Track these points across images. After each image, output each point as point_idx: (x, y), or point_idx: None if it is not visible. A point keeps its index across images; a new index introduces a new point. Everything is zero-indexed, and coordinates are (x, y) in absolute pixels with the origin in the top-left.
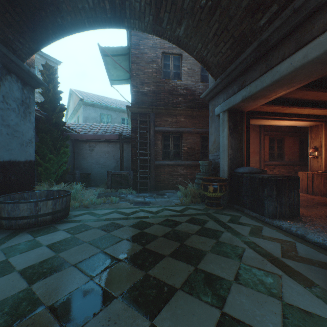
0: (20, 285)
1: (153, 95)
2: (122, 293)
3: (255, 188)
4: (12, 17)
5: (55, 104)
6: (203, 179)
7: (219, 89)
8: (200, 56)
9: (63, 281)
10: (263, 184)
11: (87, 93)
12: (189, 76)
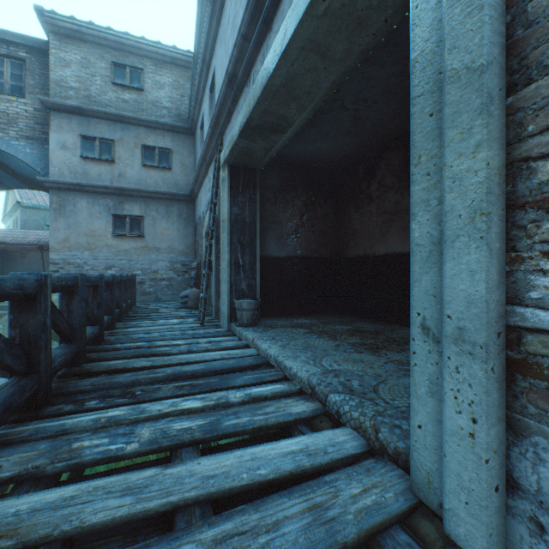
0: None
1: None
2: None
3: None
4: None
5: None
6: None
7: None
8: None
9: None
10: None
11: None
12: None
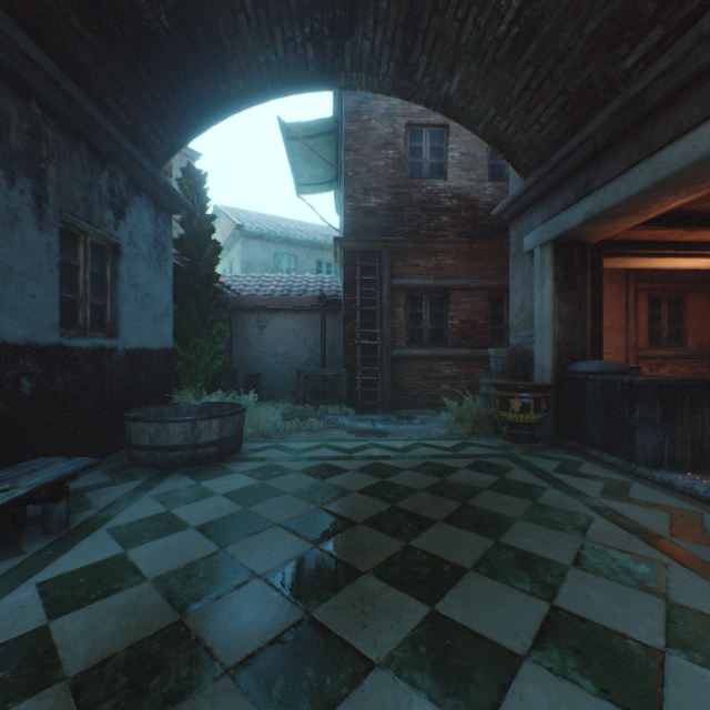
0: (206, 546)
1: (387, 214)
2: (374, 568)
3: (613, 405)
4: (151, 95)
5: (204, 242)
6: (498, 385)
7: (534, 197)
8: (492, 132)
9: (270, 545)
10: (632, 395)
11: (247, 213)
12: (464, 170)
